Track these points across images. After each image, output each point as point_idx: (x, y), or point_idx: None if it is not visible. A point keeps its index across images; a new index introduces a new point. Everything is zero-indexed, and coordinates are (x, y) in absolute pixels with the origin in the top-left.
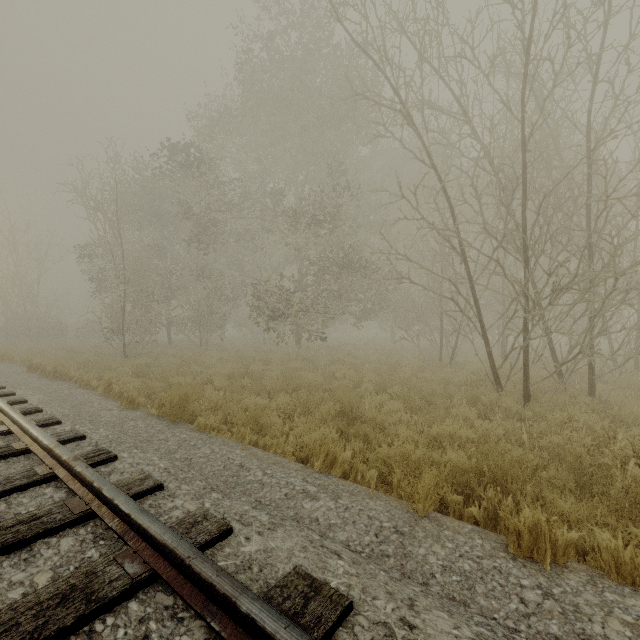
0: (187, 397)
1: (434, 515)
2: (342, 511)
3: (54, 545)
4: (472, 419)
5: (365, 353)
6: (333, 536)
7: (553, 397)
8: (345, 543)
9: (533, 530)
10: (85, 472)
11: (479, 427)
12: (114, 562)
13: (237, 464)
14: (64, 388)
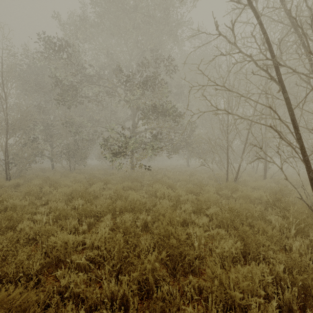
0: None
1: None
2: None
3: None
4: None
5: (174, 174)
6: None
7: None
8: None
9: None
10: None
11: None
12: None
13: None
14: None
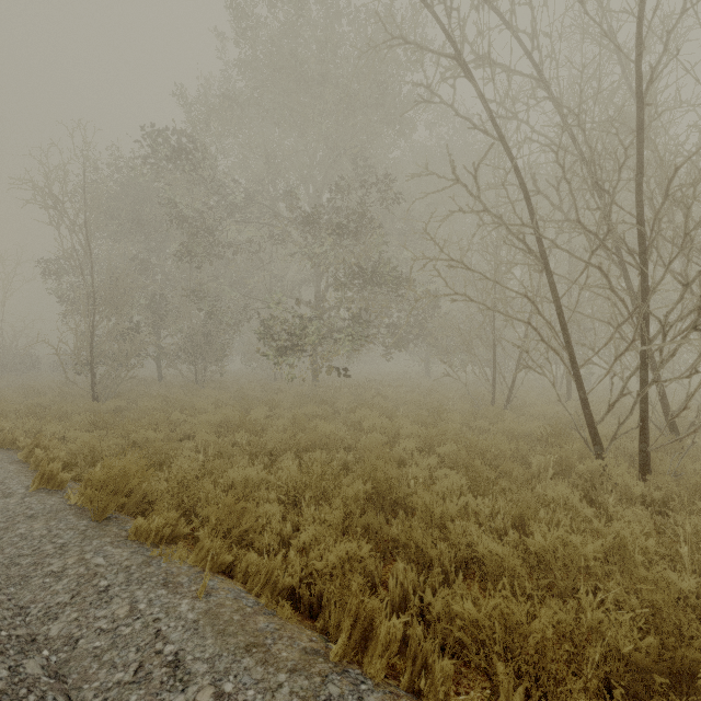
0: (127, 478)
1: None
2: None
3: None
4: (577, 507)
5: (397, 392)
6: None
7: (679, 464)
8: None
9: None
10: None
11: (603, 529)
12: None
13: (168, 658)
14: None
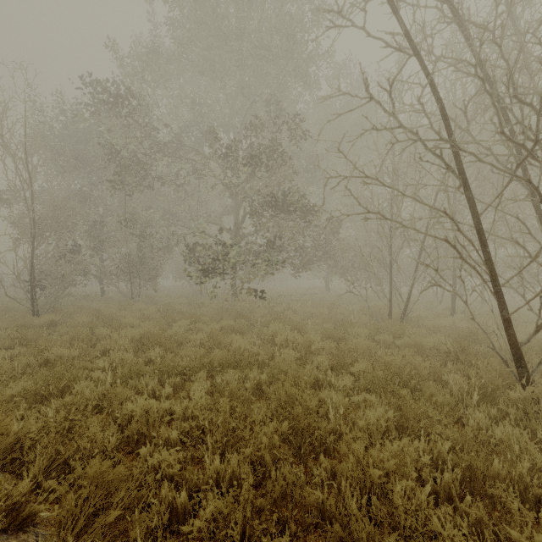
0: None
1: None
2: None
3: None
4: (533, 452)
5: (304, 306)
6: None
7: None
8: None
9: None
10: None
11: None
12: None
13: None
14: None
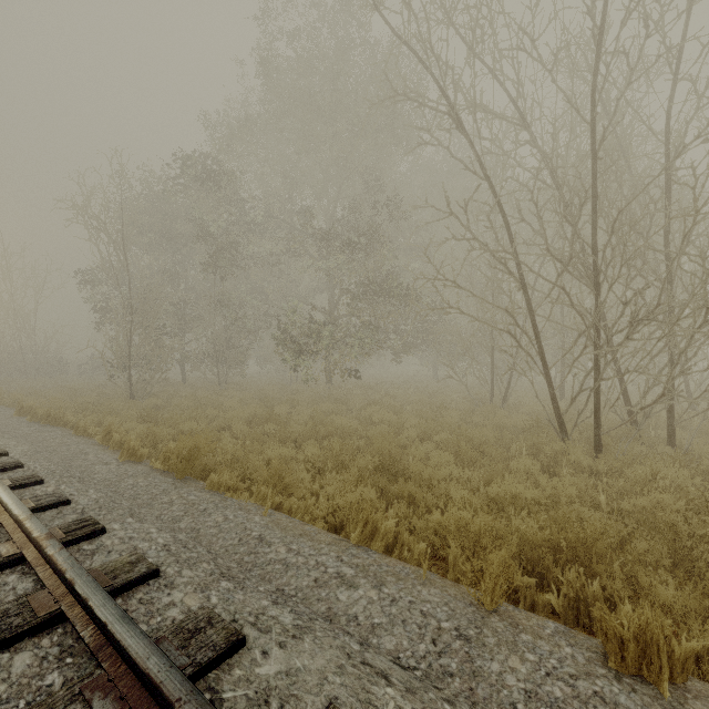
0: (198, 449)
1: (504, 608)
2: (388, 605)
3: (4, 665)
4: (536, 474)
5: (405, 393)
6: (378, 643)
7: (628, 447)
8: (394, 654)
9: (640, 637)
10: (57, 557)
11: (546, 485)
12: (80, 697)
13: (255, 536)
14: (56, 436)
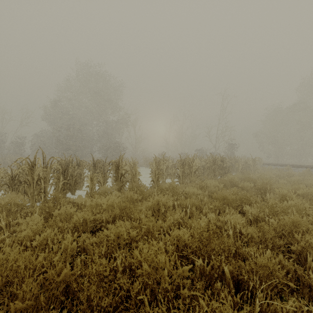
0: None
1: None
2: None
3: None
4: None
5: None
6: None
7: None
8: None
9: None
10: None
11: None
12: None
13: None
14: None
